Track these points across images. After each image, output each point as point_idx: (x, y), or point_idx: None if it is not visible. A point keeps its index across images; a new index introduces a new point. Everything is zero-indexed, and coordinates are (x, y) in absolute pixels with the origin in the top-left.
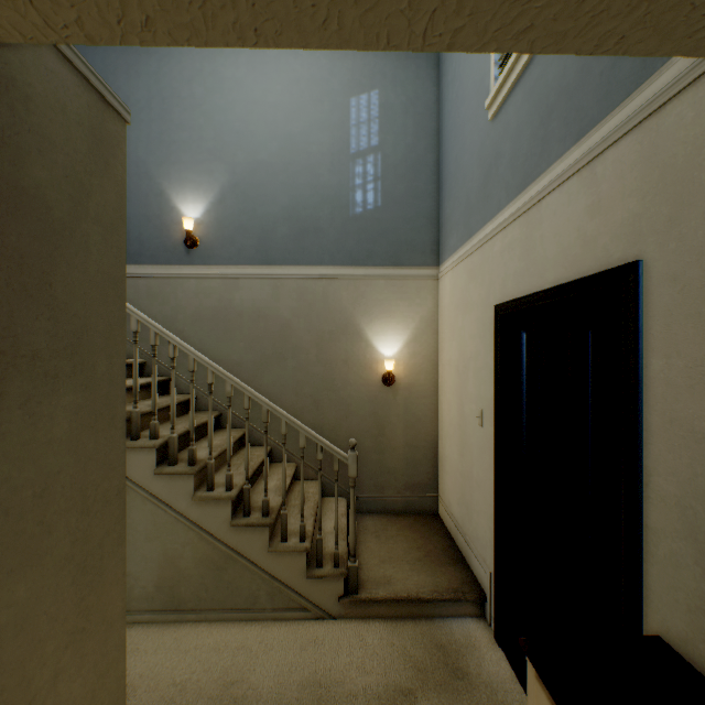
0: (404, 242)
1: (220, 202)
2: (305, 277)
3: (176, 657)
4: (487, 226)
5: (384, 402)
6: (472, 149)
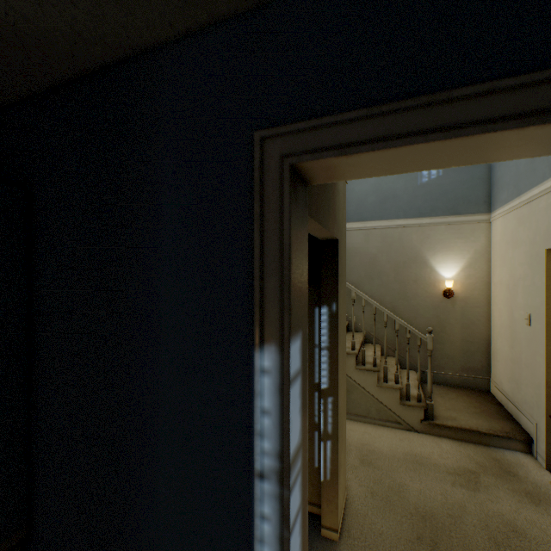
0: (460, 198)
1: None
2: (386, 227)
3: None
4: (533, 189)
5: (444, 309)
6: None
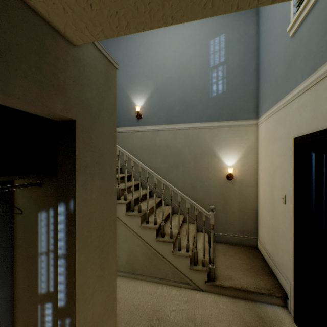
0: (238, 108)
1: (151, 97)
2: (188, 128)
3: (134, 293)
4: (288, 95)
5: (227, 188)
6: (278, 54)
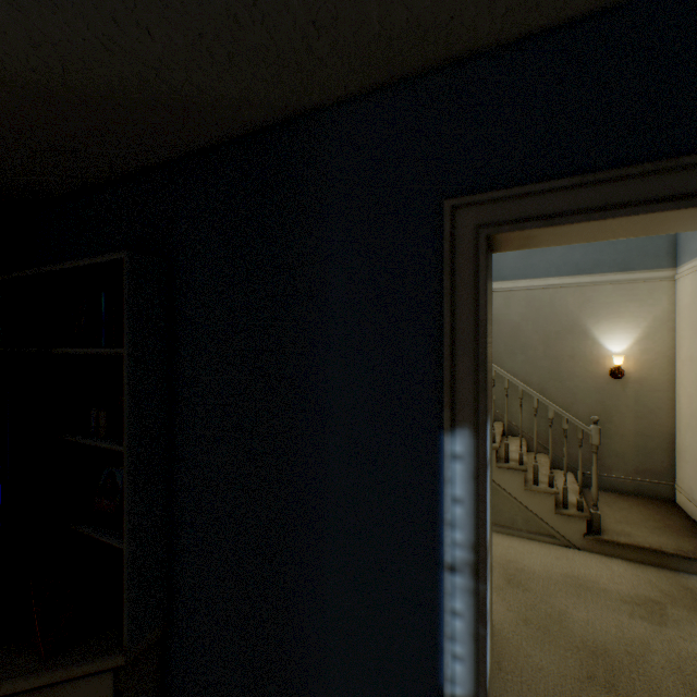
0: (634, 249)
1: None
2: (532, 288)
3: None
4: None
5: (612, 393)
6: None
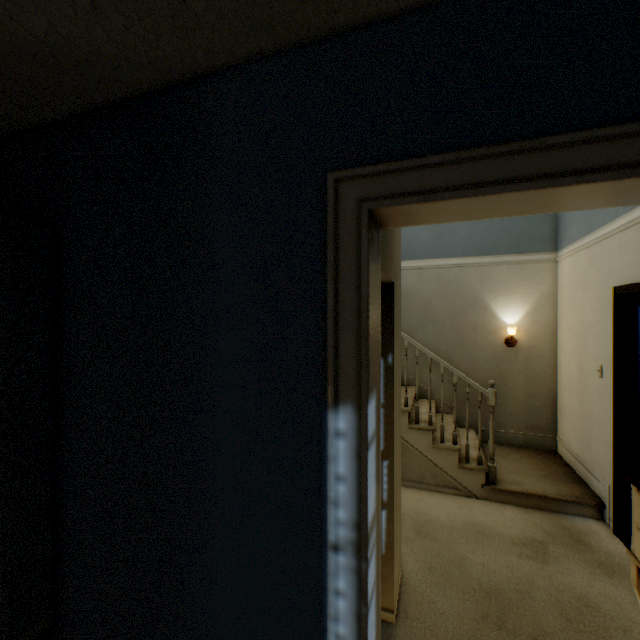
0: (524, 235)
1: None
2: (441, 266)
3: None
4: (605, 227)
5: (506, 359)
6: None
